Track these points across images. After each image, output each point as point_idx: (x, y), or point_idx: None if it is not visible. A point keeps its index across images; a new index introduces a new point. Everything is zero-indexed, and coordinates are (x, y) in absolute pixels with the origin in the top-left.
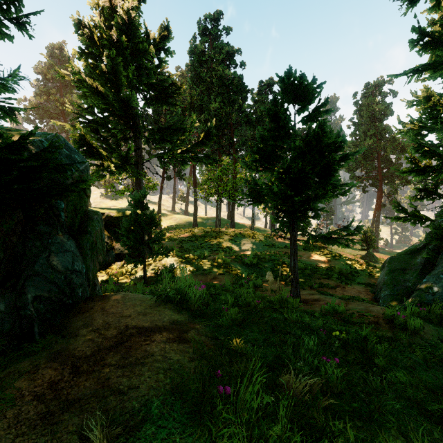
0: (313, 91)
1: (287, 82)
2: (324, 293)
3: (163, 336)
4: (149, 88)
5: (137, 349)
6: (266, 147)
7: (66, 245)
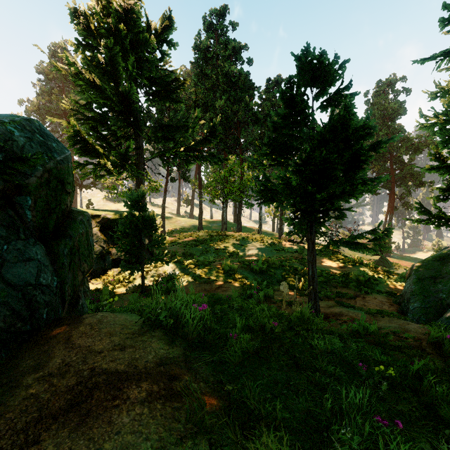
0: (335, 71)
1: (304, 60)
2: (345, 305)
3: (142, 390)
4: (150, 83)
5: (97, 417)
6: (279, 137)
7: (29, 252)
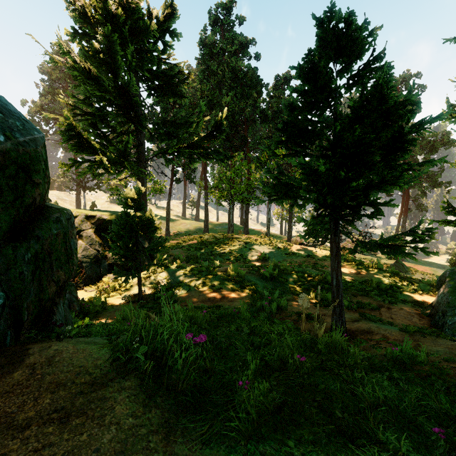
0: (364, 39)
1: (327, 27)
2: (371, 318)
3: None
4: (153, 76)
5: None
6: (295, 121)
7: None
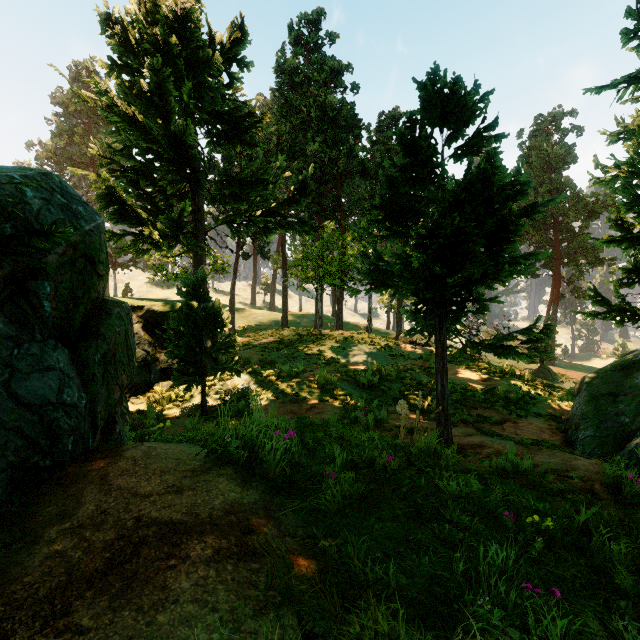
0: (474, 105)
1: (431, 90)
2: (488, 432)
3: (207, 546)
4: (214, 119)
5: (147, 582)
6: (395, 197)
7: (48, 358)
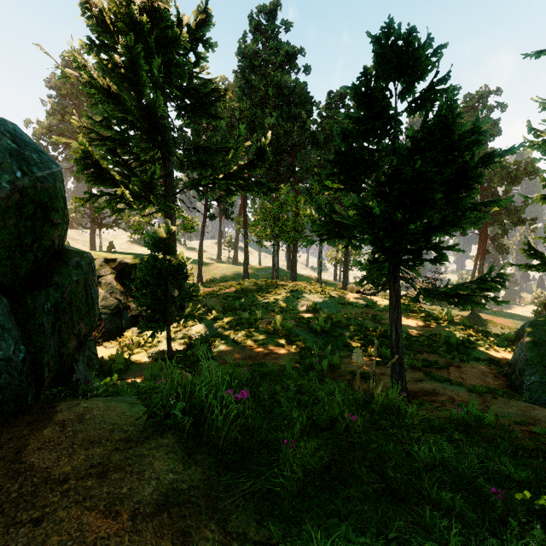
0: (427, 58)
1: (385, 44)
2: (437, 378)
3: None
4: (183, 94)
5: None
6: (349, 151)
7: None
